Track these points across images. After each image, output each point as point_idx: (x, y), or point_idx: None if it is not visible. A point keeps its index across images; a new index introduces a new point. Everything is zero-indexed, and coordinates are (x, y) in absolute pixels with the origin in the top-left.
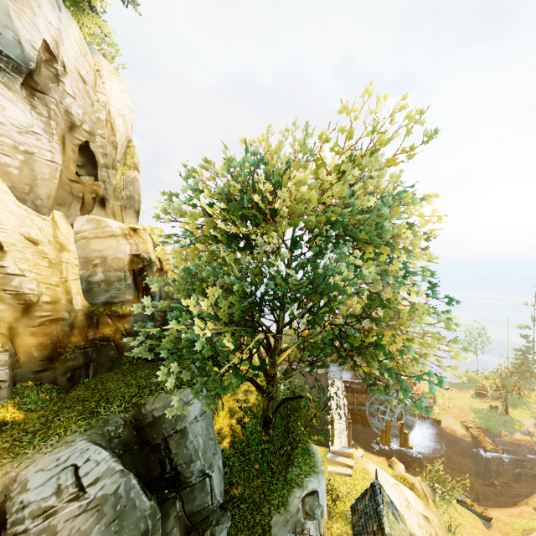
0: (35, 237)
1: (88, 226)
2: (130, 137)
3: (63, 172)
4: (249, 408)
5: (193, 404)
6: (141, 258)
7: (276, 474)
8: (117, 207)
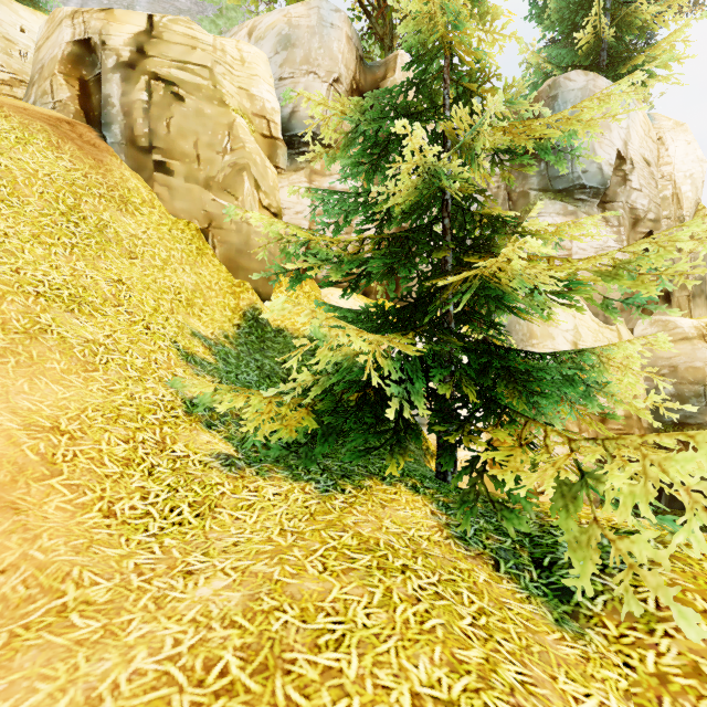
0: None
1: (651, 330)
2: (698, 199)
3: None
4: None
5: None
6: None
7: None
8: (682, 298)
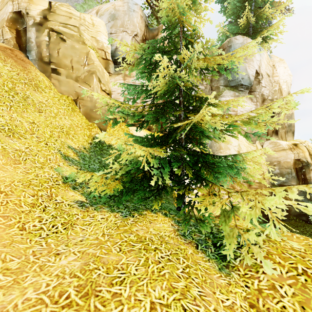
0: None
1: (270, 146)
2: (289, 91)
3: None
4: None
5: None
6: (301, 161)
7: None
8: (282, 132)
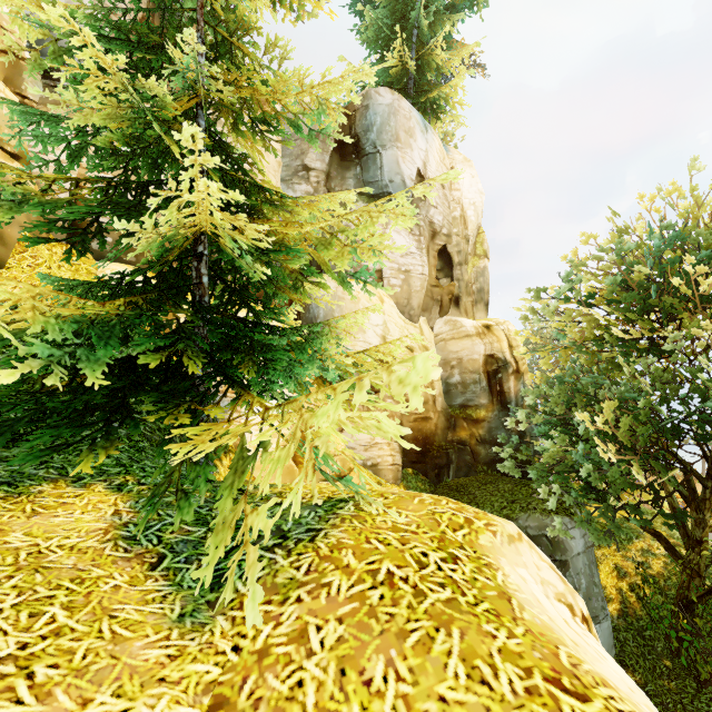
0: (410, 344)
1: (445, 328)
2: (479, 224)
3: (427, 281)
4: (650, 576)
5: (573, 537)
6: (495, 358)
7: (707, 691)
8: (468, 303)
